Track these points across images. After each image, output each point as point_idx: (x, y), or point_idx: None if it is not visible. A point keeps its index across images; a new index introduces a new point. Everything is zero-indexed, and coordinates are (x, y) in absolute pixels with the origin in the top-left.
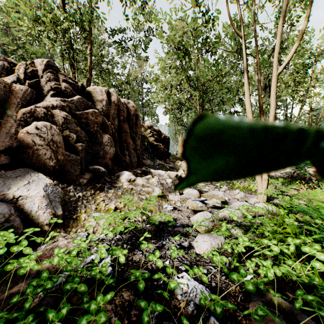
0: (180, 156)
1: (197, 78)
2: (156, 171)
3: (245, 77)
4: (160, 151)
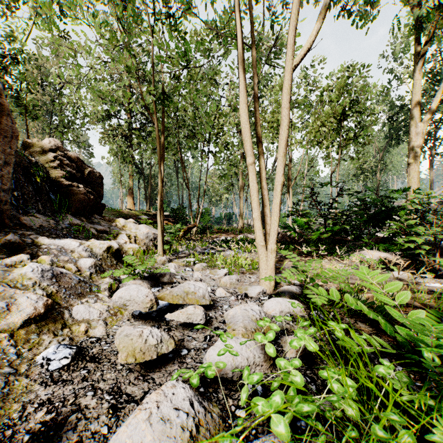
0: (129, 211)
1: (154, 63)
2: (55, 242)
3: (240, 67)
4: (76, 198)
